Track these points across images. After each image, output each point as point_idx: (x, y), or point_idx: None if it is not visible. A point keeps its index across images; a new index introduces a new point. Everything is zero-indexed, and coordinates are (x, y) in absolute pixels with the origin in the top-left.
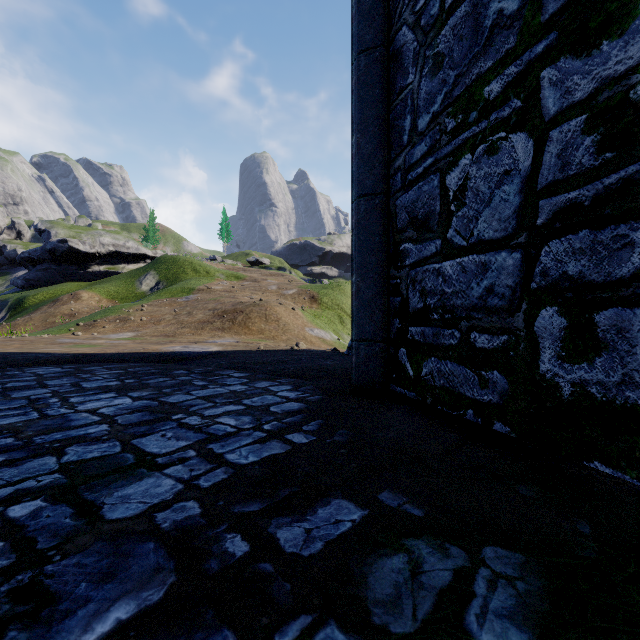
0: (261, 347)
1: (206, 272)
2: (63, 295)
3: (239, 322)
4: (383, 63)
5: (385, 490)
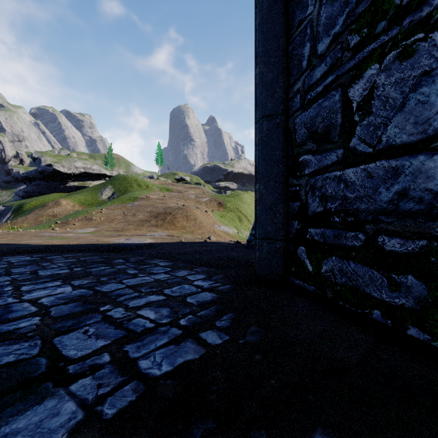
0: (183, 240)
1: (146, 186)
2: (49, 202)
3: (168, 221)
4: (283, 3)
5: (317, 429)
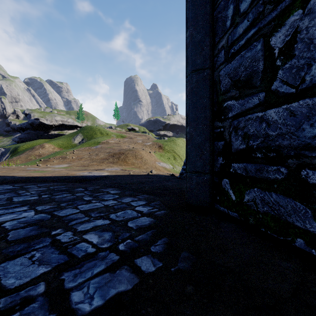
0: (131, 173)
1: (106, 134)
2: (36, 145)
3: (122, 159)
4: None
5: None
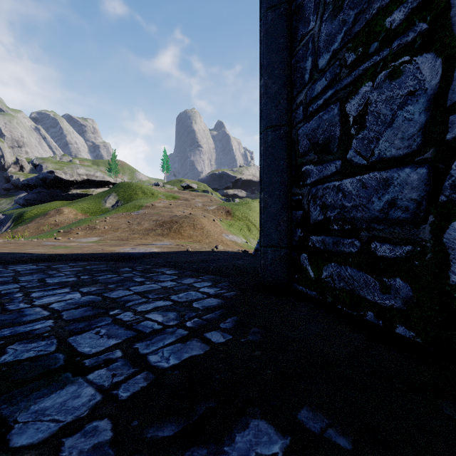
0: (189, 249)
1: (151, 194)
2: (51, 210)
3: (174, 230)
4: (287, 17)
5: (304, 406)
